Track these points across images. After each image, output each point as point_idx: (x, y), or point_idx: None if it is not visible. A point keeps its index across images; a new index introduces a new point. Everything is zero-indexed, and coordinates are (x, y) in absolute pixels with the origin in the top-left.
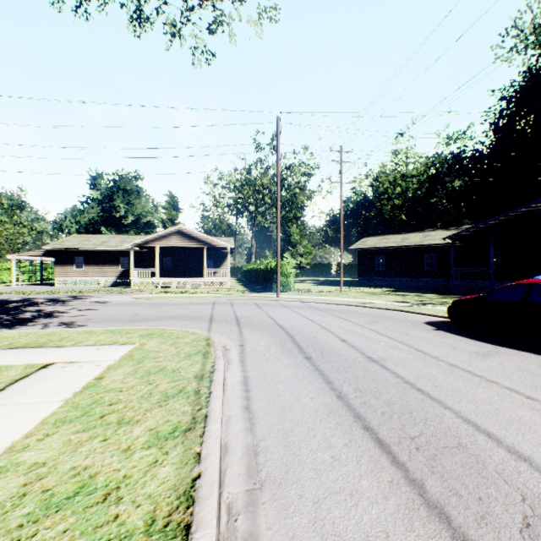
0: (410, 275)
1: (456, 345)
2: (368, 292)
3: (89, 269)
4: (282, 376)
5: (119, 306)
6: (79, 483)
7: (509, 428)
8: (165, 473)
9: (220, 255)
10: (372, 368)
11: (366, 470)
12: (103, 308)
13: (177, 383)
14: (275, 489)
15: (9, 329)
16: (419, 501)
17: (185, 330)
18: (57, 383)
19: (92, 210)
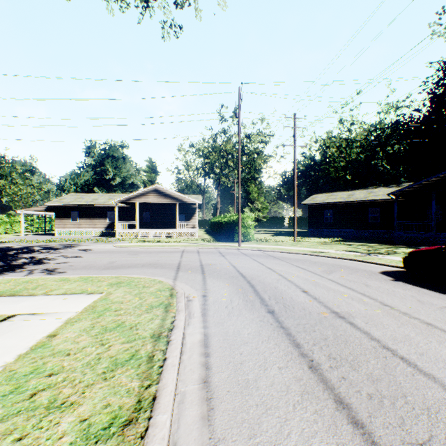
0: (355, 227)
1: (422, 298)
2: (319, 242)
3: (82, 221)
4: (245, 335)
5: (101, 254)
6: None
7: None
8: None
9: (190, 210)
10: (341, 327)
11: None
12: (86, 256)
13: (131, 344)
14: None
15: None
16: None
17: (152, 278)
18: (7, 341)
19: (87, 173)
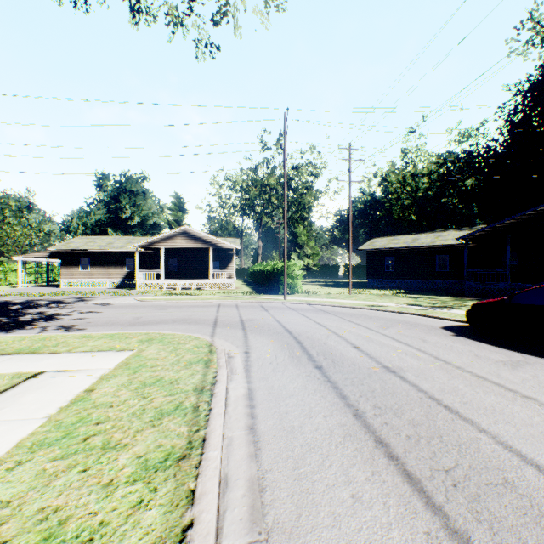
0: (421, 277)
1: (480, 353)
2: (378, 295)
3: (94, 270)
4: (291, 389)
5: (122, 308)
6: (44, 532)
7: None
8: (150, 520)
9: (226, 256)
10: (390, 380)
11: (395, 516)
12: (105, 311)
13: (175, 397)
14: (285, 542)
15: (6, 333)
16: None
17: (187, 334)
18: (43, 396)
19: (98, 211)
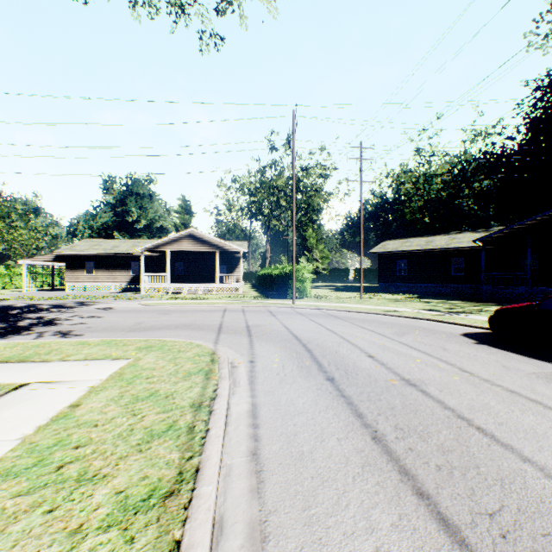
0: (435, 281)
1: (508, 363)
2: (390, 299)
3: (99, 274)
4: (300, 405)
5: (124, 313)
6: None
7: None
8: None
9: (233, 260)
10: (411, 395)
11: None
12: (107, 316)
13: (168, 414)
14: None
15: (0, 338)
16: None
17: (189, 341)
18: (23, 412)
19: (105, 214)
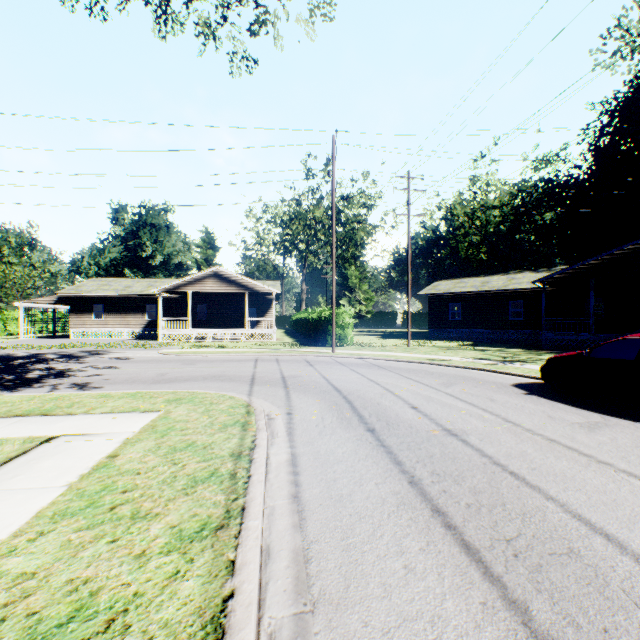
0: (492, 327)
1: (554, 414)
2: (441, 347)
3: (109, 318)
4: (339, 454)
5: (143, 363)
6: (75, 603)
7: (633, 528)
8: (188, 590)
9: (264, 302)
10: (451, 444)
11: (450, 586)
12: (124, 366)
13: (209, 463)
14: (332, 613)
15: (11, 391)
16: (524, 634)
17: (221, 393)
18: (61, 462)
19: (114, 249)
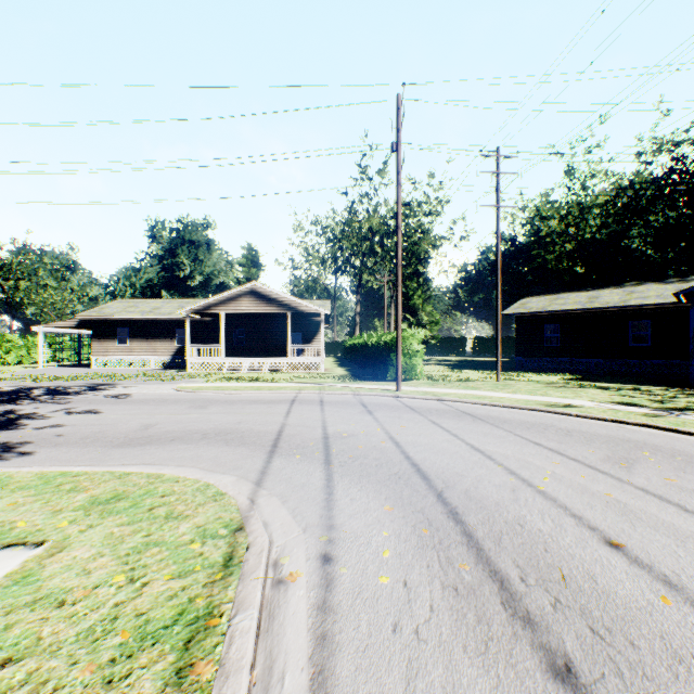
0: (604, 355)
1: None
2: (544, 383)
3: (135, 345)
4: None
5: (139, 405)
6: None
7: None
8: None
9: (311, 325)
10: None
11: None
12: (108, 410)
13: None
14: None
15: None
16: None
17: (204, 481)
18: None
19: (150, 268)
